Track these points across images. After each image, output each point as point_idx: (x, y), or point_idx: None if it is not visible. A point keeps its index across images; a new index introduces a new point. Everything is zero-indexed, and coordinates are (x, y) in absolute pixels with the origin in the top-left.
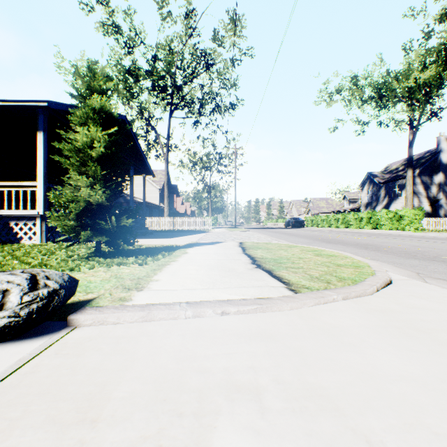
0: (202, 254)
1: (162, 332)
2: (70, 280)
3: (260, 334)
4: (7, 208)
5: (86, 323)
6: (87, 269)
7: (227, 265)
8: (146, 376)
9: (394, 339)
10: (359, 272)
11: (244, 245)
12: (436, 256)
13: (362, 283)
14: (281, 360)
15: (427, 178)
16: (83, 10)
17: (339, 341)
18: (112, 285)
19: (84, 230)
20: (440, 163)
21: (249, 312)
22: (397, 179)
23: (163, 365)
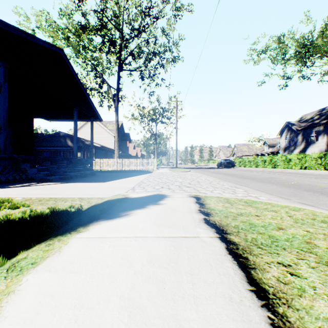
0: None
1: None
2: None
3: None
4: None
5: None
6: None
7: None
8: None
9: None
10: None
11: (213, 213)
12: None
13: None
14: None
15: None
16: None
17: None
18: None
19: None
20: None
21: None
22: (314, 126)
23: None
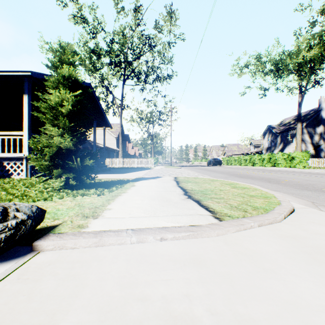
0: (146, 187)
1: (110, 257)
2: (38, 211)
3: (193, 260)
4: (1, 151)
5: (48, 248)
6: (57, 199)
7: (165, 195)
8: (92, 305)
9: (308, 265)
10: (268, 202)
11: (178, 179)
12: (323, 188)
13: (272, 211)
14: (212, 288)
15: (312, 129)
16: (59, 5)
17: (261, 268)
18: (75, 212)
19: (56, 168)
20: (321, 118)
21: (183, 238)
22: (289, 130)
23: (109, 292)
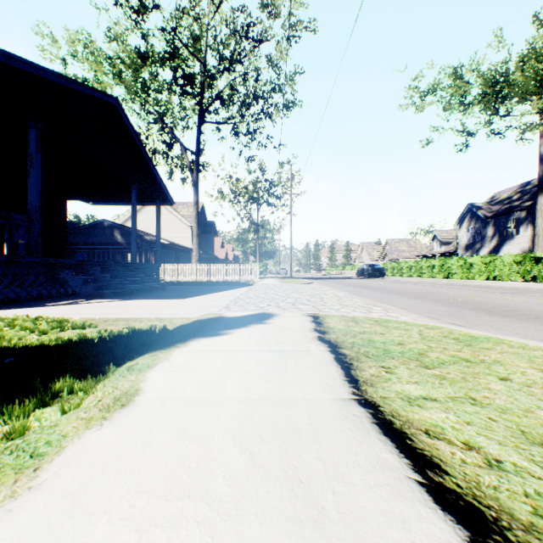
0: (177, 427)
1: None
2: None
3: None
4: None
5: None
6: None
7: None
8: None
9: None
10: None
11: (330, 331)
12: None
13: None
14: None
15: None
16: None
17: None
18: None
19: None
20: None
21: None
22: (512, 211)
23: None
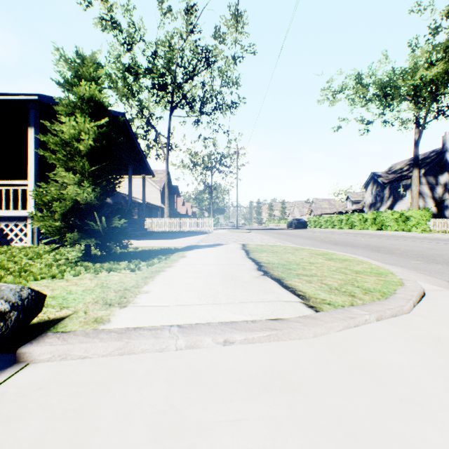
0: (201, 258)
1: (142, 375)
2: (32, 296)
3: (279, 381)
4: None
5: (42, 358)
6: (72, 276)
7: (229, 271)
8: None
9: None
10: (384, 281)
11: (248, 248)
12: None
13: (393, 296)
14: (317, 439)
15: (433, 178)
16: (81, 5)
17: (396, 397)
18: (94, 297)
19: (71, 231)
20: (446, 163)
21: (260, 341)
22: (401, 179)
23: (133, 446)
